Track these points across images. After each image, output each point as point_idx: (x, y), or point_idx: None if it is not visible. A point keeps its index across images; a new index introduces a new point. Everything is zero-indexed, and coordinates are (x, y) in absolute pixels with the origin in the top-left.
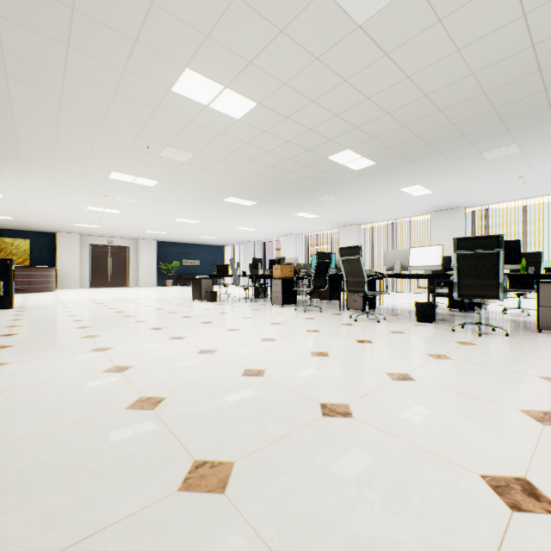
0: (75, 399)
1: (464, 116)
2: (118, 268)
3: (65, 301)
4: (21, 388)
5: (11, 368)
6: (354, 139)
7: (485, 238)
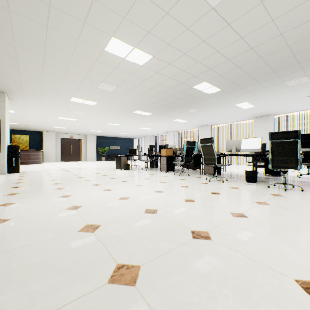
0: (50, 224)
1: (275, 60)
2: (75, 150)
3: (47, 169)
4: (21, 218)
5: (16, 206)
6: (208, 75)
7: (289, 132)
